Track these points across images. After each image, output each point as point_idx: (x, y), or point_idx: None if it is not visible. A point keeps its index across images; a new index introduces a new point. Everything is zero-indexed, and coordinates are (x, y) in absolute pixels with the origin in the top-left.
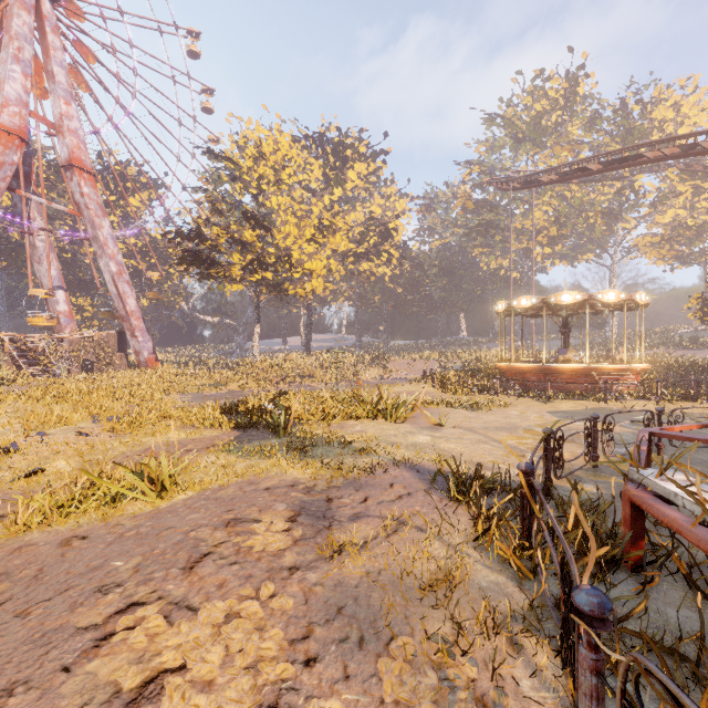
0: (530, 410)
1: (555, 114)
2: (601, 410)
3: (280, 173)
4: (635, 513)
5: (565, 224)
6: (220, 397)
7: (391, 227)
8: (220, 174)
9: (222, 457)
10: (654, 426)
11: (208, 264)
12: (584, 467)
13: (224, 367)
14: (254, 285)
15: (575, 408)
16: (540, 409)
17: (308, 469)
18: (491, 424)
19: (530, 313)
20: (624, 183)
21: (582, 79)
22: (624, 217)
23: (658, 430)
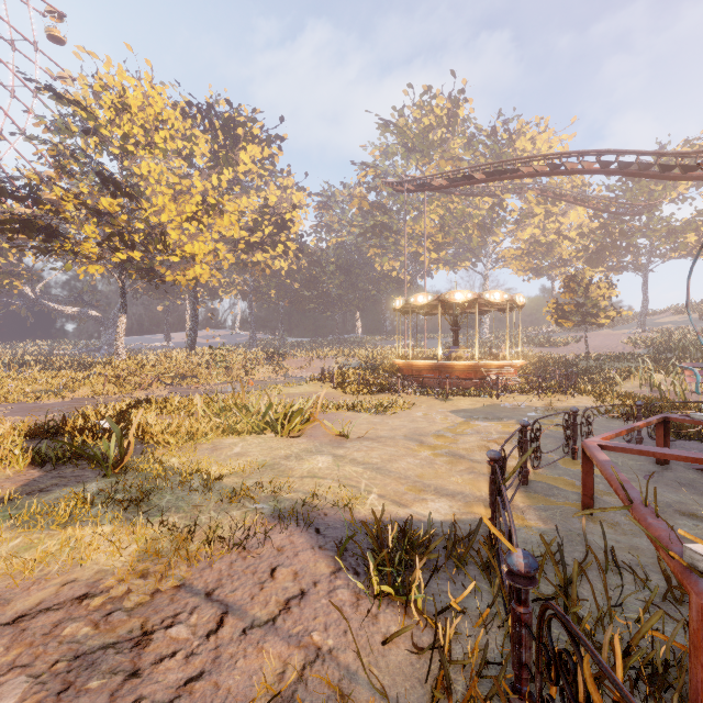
0: (434, 411)
1: (441, 130)
2: (497, 407)
3: (152, 134)
4: None
5: (449, 232)
6: (58, 408)
7: (287, 217)
8: (67, 122)
9: None
10: (570, 428)
11: (46, 235)
12: (514, 485)
13: (79, 368)
14: (119, 268)
15: (474, 406)
16: (442, 409)
17: (133, 543)
18: (399, 430)
19: (424, 311)
20: (494, 201)
21: (462, 103)
22: (495, 231)
23: (604, 441)
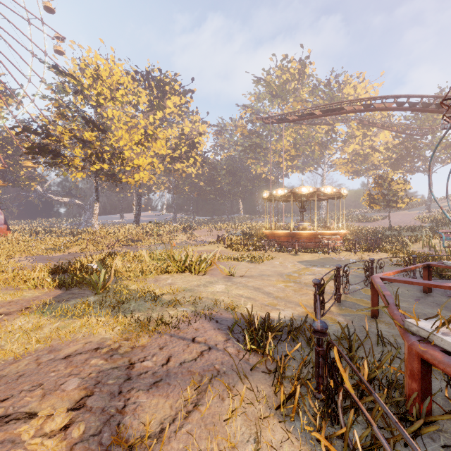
0: (287, 261)
1: (294, 83)
2: (327, 259)
3: (114, 92)
4: (424, 368)
5: (299, 148)
6: (61, 258)
7: (196, 141)
8: (65, 87)
9: (33, 319)
10: (369, 270)
11: (53, 155)
12: (332, 303)
13: (70, 235)
14: (94, 174)
15: (313, 258)
16: (293, 260)
17: (117, 326)
18: (265, 272)
19: (282, 199)
20: (329, 127)
21: (308, 65)
22: (329, 147)
23: (384, 276)
